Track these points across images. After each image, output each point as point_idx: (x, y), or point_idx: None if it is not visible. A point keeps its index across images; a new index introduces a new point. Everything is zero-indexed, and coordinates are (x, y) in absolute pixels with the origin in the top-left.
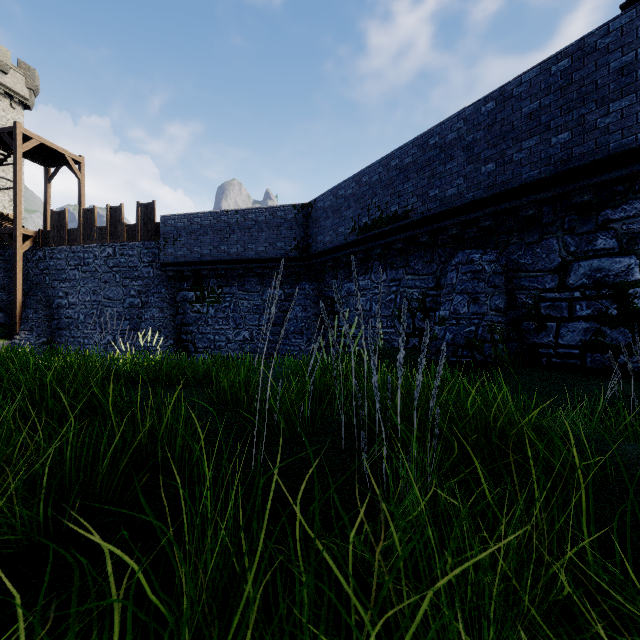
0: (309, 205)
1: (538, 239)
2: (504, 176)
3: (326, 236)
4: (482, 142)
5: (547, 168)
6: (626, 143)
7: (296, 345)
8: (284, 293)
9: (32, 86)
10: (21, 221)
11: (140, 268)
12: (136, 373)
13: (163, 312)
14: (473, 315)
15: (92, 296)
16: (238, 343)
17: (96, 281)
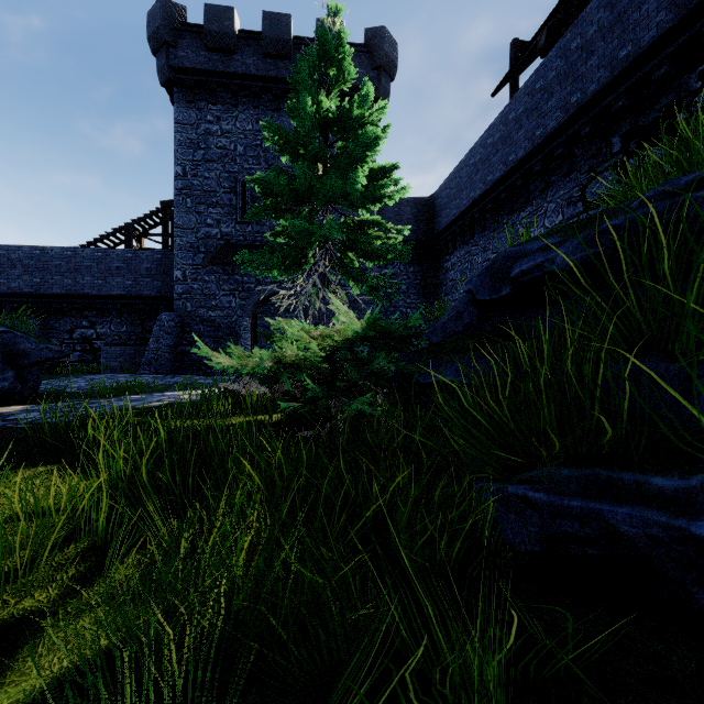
0: None
1: (61, 318)
2: (45, 287)
3: None
4: (34, 267)
5: (64, 291)
6: (89, 292)
7: None
8: None
9: None
10: None
11: None
12: None
13: None
14: None
15: None
16: None
17: None
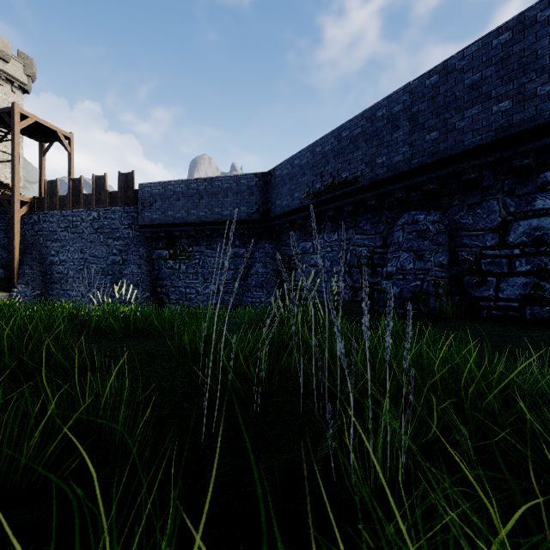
0: (269, 173)
1: (479, 200)
2: (447, 143)
3: (284, 201)
4: (426, 112)
5: (488, 134)
6: None
7: (257, 297)
8: (247, 251)
9: (30, 73)
10: (18, 189)
11: (121, 230)
12: (106, 325)
13: (141, 268)
14: (418, 271)
15: (80, 254)
16: (206, 295)
17: (83, 241)
